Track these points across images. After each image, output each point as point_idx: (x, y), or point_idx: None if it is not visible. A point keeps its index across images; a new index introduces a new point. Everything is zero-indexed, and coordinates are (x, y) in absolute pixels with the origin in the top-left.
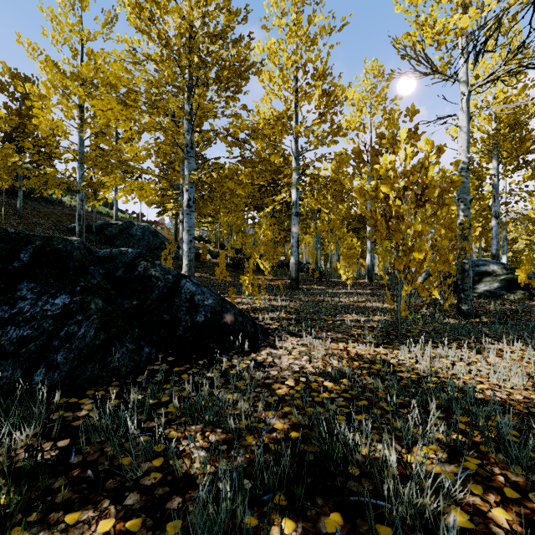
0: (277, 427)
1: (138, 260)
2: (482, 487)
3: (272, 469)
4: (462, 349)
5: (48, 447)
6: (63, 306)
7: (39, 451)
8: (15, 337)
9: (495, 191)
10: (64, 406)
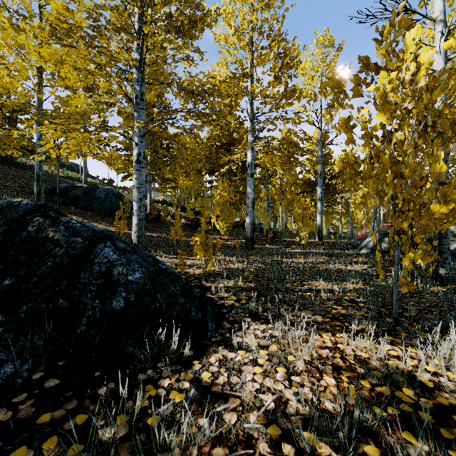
0: None
1: (31, 215)
2: None
3: None
4: None
5: None
6: None
7: None
8: None
9: None
10: None
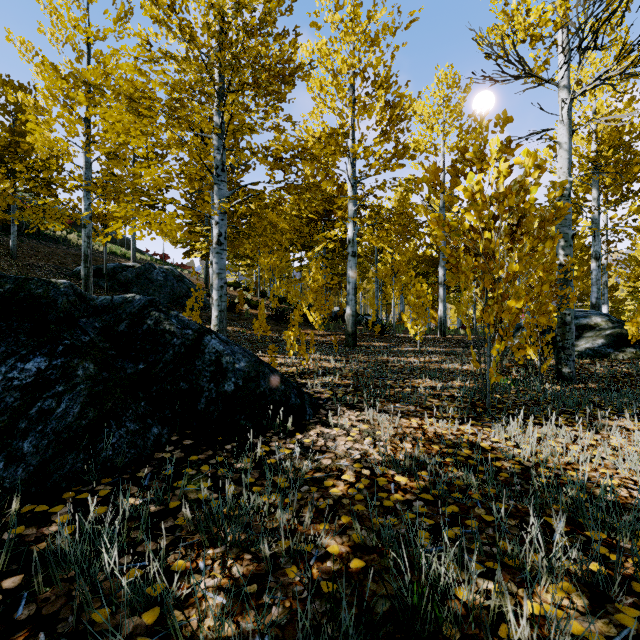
0: (332, 551)
1: (147, 310)
2: None
3: (324, 637)
4: (573, 427)
5: None
6: (38, 372)
7: None
8: None
9: (595, 226)
10: (27, 518)
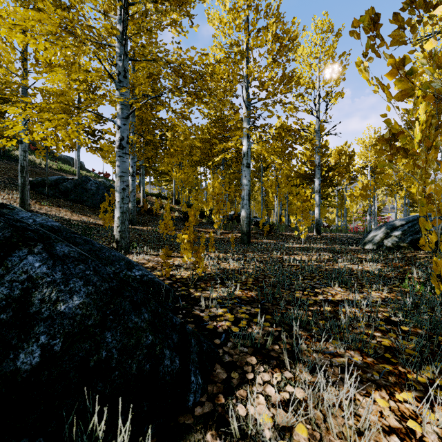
0: None
1: None
2: None
3: None
4: None
5: None
6: None
7: None
8: None
9: None
10: None
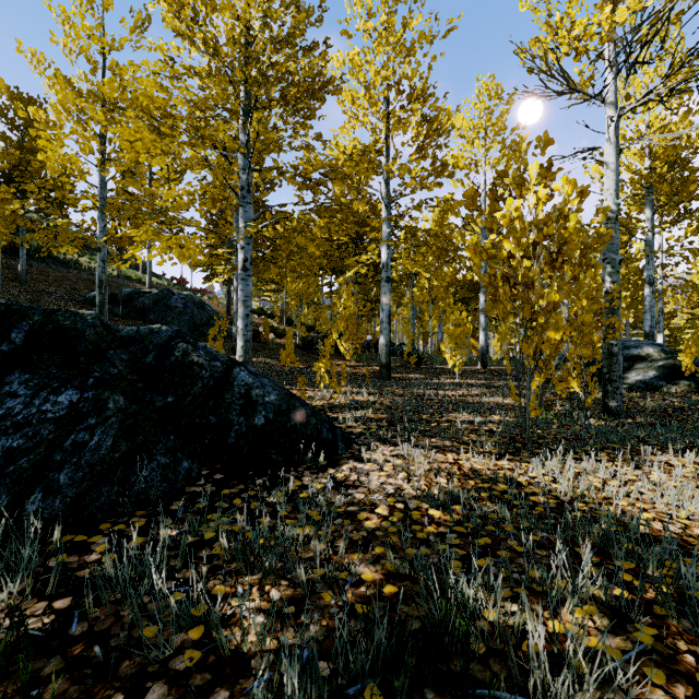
0: (366, 578)
1: (175, 341)
2: (665, 673)
3: (360, 647)
4: (614, 462)
5: (40, 610)
6: (70, 405)
7: (27, 617)
8: (0, 449)
9: (649, 249)
10: (68, 547)
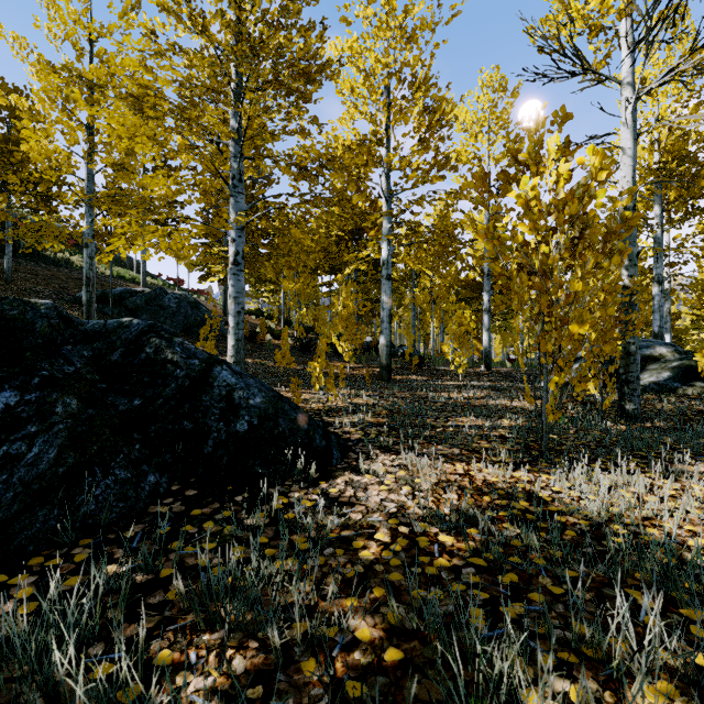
0: (362, 636)
1: (146, 336)
2: None
3: None
4: (646, 474)
5: None
6: (5, 409)
7: None
8: None
9: (657, 246)
10: None
